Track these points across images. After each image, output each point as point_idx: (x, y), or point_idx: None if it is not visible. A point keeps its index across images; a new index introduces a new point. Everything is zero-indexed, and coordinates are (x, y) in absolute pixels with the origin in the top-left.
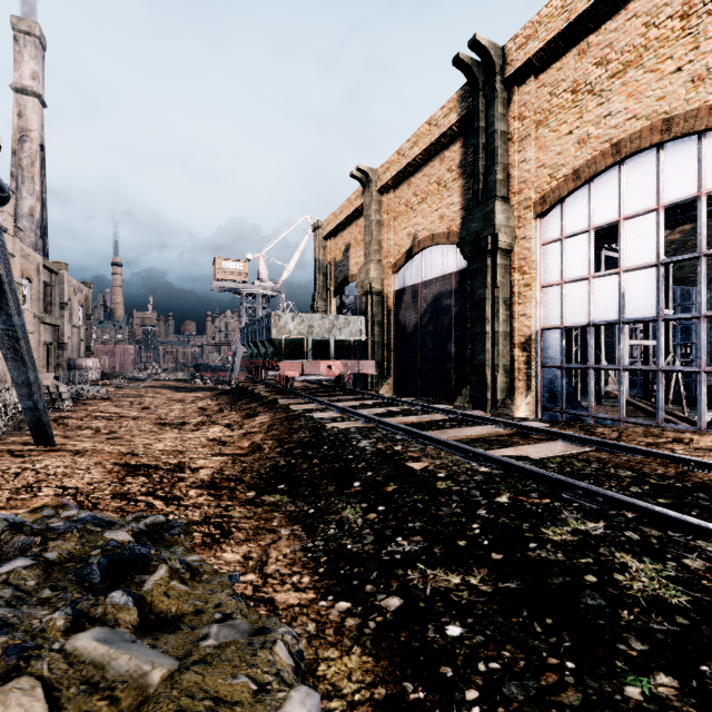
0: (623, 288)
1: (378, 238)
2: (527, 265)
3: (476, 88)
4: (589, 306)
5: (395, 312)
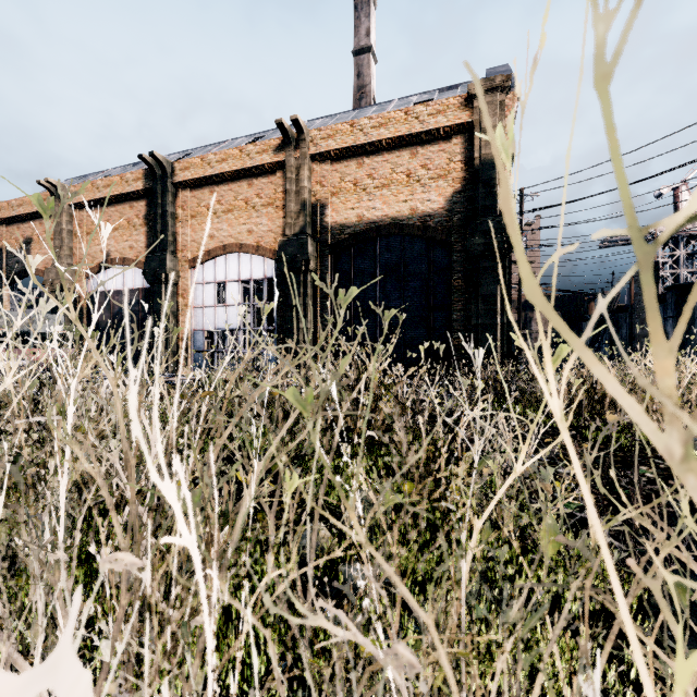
0: (228, 314)
1: (70, 245)
2: (186, 294)
3: (156, 177)
4: (215, 320)
5: (88, 310)
